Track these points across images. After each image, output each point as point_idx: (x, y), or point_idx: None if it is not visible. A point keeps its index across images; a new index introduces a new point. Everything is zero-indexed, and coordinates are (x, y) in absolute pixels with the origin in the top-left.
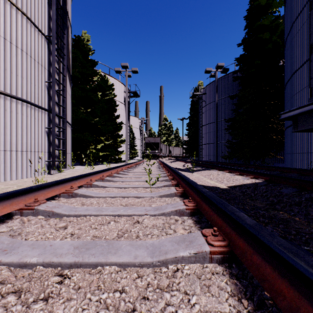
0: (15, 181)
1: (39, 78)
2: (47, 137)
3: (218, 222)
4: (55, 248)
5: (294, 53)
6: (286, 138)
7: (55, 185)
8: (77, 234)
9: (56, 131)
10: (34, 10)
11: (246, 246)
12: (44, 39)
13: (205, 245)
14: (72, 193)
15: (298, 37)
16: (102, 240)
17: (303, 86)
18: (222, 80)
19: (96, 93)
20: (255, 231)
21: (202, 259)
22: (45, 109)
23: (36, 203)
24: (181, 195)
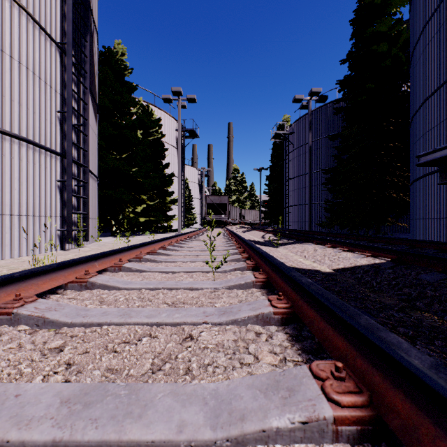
0: (8, 261)
1: (47, 105)
2: (60, 194)
3: (338, 344)
4: (22, 404)
5: (425, 72)
6: (412, 197)
7: (59, 269)
8: (77, 363)
9: (74, 185)
10: (39, 3)
11: (415, 413)
12: (55, 48)
13: (322, 401)
14: (86, 283)
15: (431, 48)
16: (123, 378)
17: (440, 119)
18: (318, 113)
19: (134, 130)
20: (442, 387)
21: (318, 434)
22: (57, 153)
23: (16, 303)
24: (262, 285)
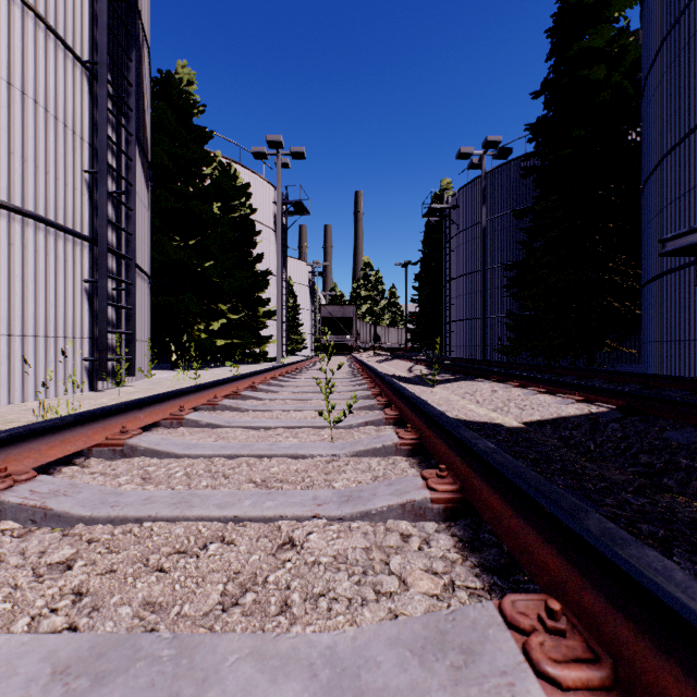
0: (3, 409)
1: (67, 161)
2: (88, 302)
3: (547, 561)
4: None
5: (666, 110)
6: (645, 307)
7: (77, 424)
8: (94, 592)
9: (111, 289)
10: None
11: None
12: (81, 70)
13: (526, 677)
14: (123, 447)
15: (674, 73)
16: (170, 621)
17: (689, 185)
18: (496, 176)
19: (208, 203)
20: None
21: None
22: (83, 237)
23: None
24: (411, 451)
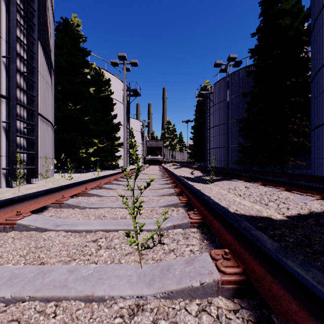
0: None
1: None
2: (5, 134)
3: None
4: None
5: None
6: (315, 140)
7: None
8: None
9: (22, 127)
10: None
11: None
12: None
13: None
14: None
15: None
16: None
17: None
18: (232, 77)
19: (87, 86)
20: None
21: None
22: (1, 95)
23: None
24: (236, 290)
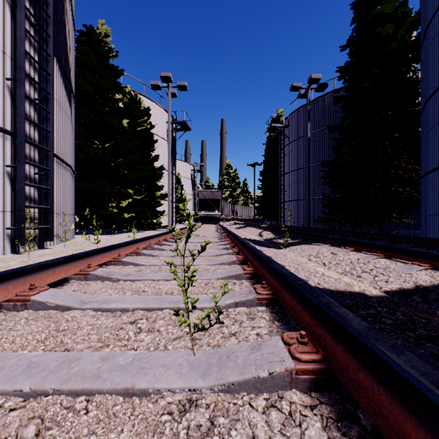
0: None
1: None
2: (10, 183)
3: None
4: None
5: None
6: (426, 190)
7: None
8: None
9: (33, 173)
10: None
11: None
12: None
13: None
14: None
15: None
16: None
17: None
18: (315, 105)
19: (119, 118)
20: None
21: None
22: (5, 131)
23: None
24: (314, 381)
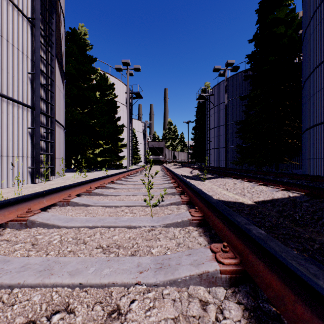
0: None
1: (19, 67)
2: (31, 139)
3: None
4: None
5: (316, 45)
6: (305, 142)
7: None
8: None
9: (43, 132)
10: None
11: None
12: (27, 22)
13: None
14: (26, 221)
15: (320, 27)
16: None
17: None
18: (231, 80)
19: (93, 92)
20: None
21: None
22: (28, 106)
23: None
24: (198, 223)
